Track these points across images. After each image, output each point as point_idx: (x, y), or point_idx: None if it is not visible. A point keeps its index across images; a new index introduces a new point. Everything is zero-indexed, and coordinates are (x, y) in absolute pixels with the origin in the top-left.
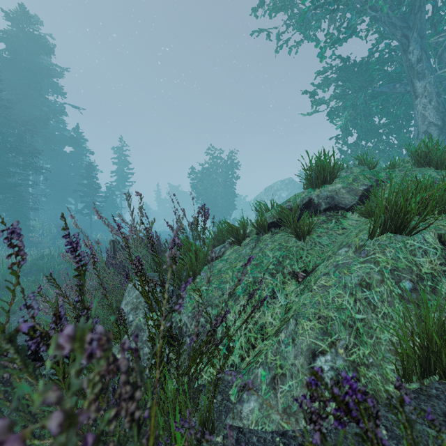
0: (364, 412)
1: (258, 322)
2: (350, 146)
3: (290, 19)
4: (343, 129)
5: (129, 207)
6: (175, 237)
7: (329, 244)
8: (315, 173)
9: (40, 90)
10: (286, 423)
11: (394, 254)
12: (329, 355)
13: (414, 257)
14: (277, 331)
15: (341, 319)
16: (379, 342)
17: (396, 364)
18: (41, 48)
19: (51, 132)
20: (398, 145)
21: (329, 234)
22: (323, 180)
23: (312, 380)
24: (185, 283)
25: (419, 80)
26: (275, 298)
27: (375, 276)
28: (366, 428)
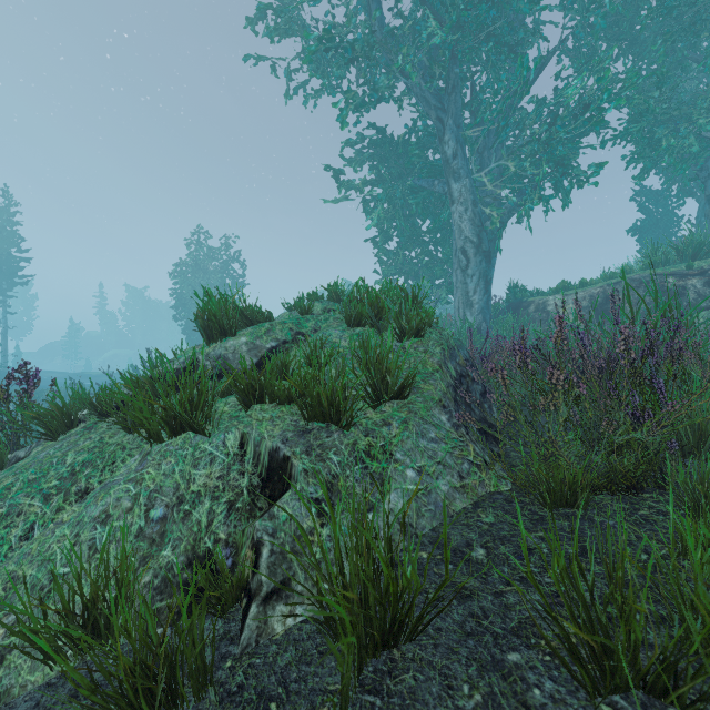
0: None
1: None
2: (390, 255)
3: (304, 54)
4: (379, 229)
5: None
6: None
7: None
8: (205, 320)
9: None
10: None
11: (171, 466)
12: None
13: (194, 469)
14: None
15: (35, 579)
16: None
17: (20, 649)
18: None
19: None
20: (443, 261)
21: None
22: (221, 331)
23: None
24: None
25: (455, 181)
26: (28, 539)
27: (126, 503)
28: None
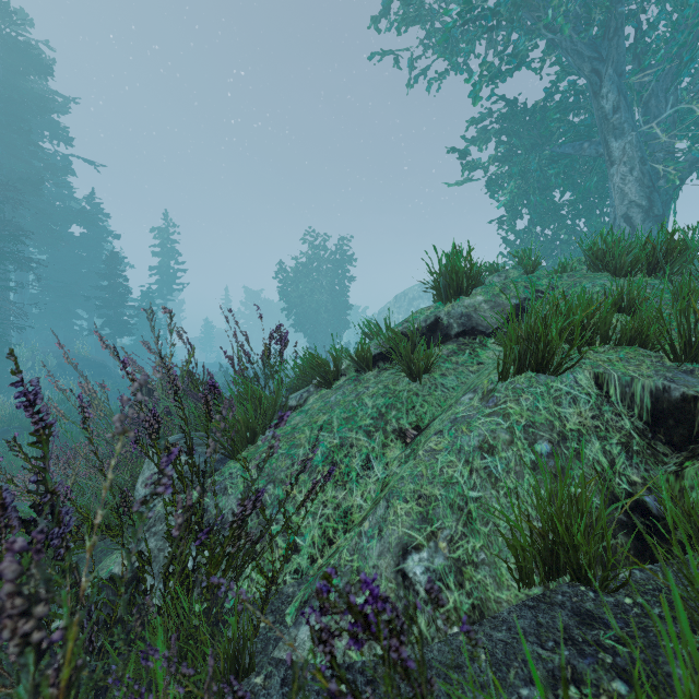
0: (387, 624)
1: (341, 505)
2: (519, 234)
3: (429, 38)
4: (508, 208)
5: (153, 330)
6: (138, 393)
7: (456, 387)
8: (444, 279)
9: (29, 132)
10: (289, 645)
11: (531, 402)
12: (425, 551)
13: (558, 407)
14: (363, 518)
15: (449, 499)
16: (496, 530)
17: (507, 561)
18: (30, 64)
19: (47, 201)
20: (588, 235)
21: (459, 372)
22: (456, 290)
23: (324, 586)
24: (166, 455)
25: (616, 138)
26: (370, 469)
27: (503, 435)
28: (389, 646)
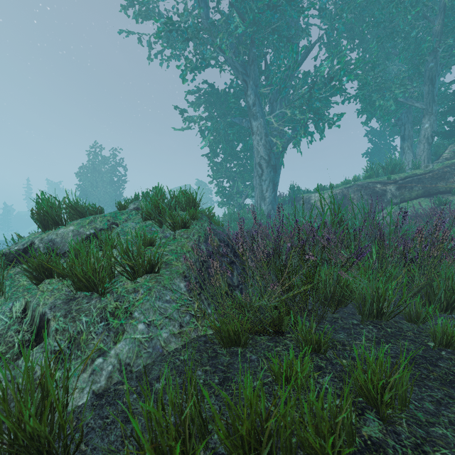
0: None
1: None
2: (217, 165)
3: None
4: (210, 149)
5: None
6: None
7: None
8: (41, 215)
9: None
10: None
11: None
12: None
13: None
14: None
15: None
16: None
17: None
18: None
19: None
20: (251, 170)
21: None
22: (54, 222)
23: None
24: None
25: (254, 120)
26: None
27: None
28: None
